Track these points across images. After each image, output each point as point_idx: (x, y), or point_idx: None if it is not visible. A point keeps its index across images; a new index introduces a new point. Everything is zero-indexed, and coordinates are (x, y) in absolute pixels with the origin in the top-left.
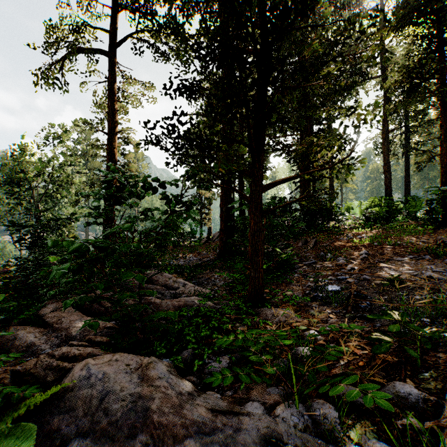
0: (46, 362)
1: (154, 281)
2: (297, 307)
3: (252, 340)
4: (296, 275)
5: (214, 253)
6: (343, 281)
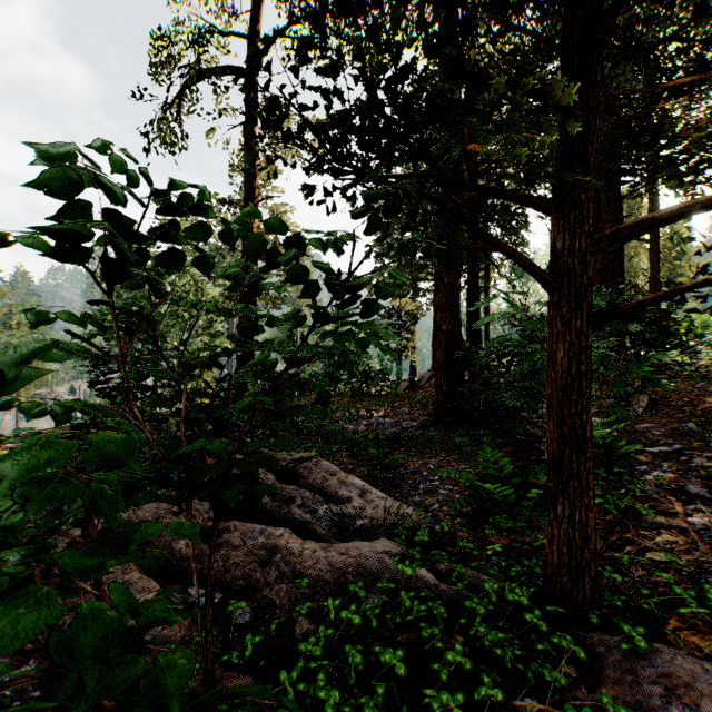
0: None
1: (300, 478)
2: None
3: None
4: (648, 489)
5: (424, 411)
6: None
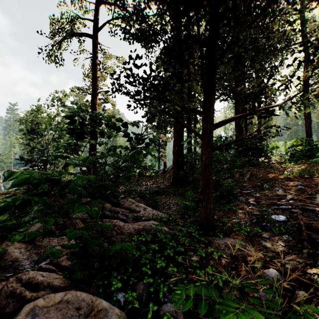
0: (11, 287)
1: (121, 205)
2: (247, 237)
3: (218, 302)
4: (239, 203)
5: (169, 181)
6: (287, 211)
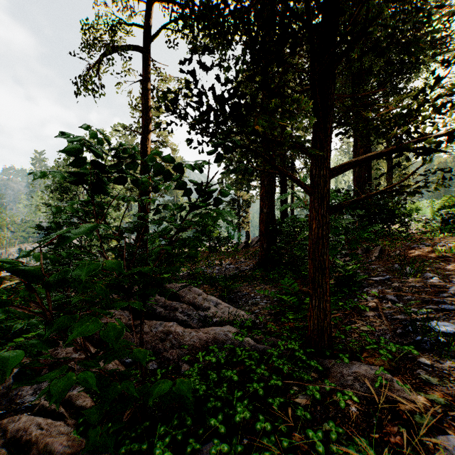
0: None
1: (180, 297)
2: (391, 361)
3: None
4: (368, 298)
5: (253, 260)
6: (454, 315)
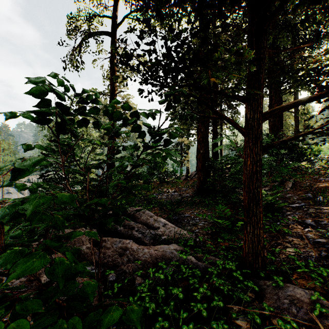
0: None
1: (137, 219)
2: (321, 283)
3: None
4: (289, 222)
5: (192, 189)
6: None
